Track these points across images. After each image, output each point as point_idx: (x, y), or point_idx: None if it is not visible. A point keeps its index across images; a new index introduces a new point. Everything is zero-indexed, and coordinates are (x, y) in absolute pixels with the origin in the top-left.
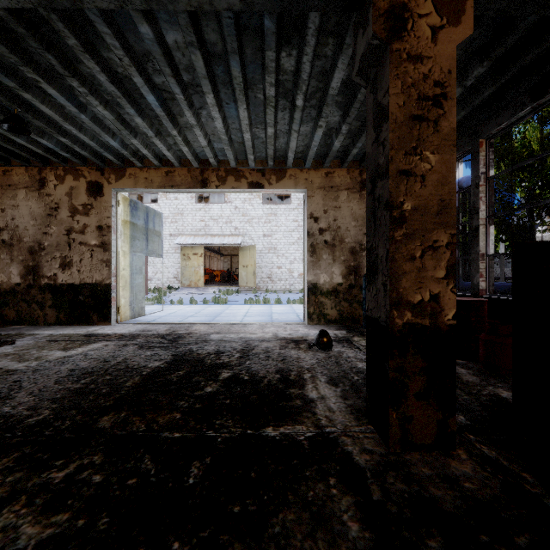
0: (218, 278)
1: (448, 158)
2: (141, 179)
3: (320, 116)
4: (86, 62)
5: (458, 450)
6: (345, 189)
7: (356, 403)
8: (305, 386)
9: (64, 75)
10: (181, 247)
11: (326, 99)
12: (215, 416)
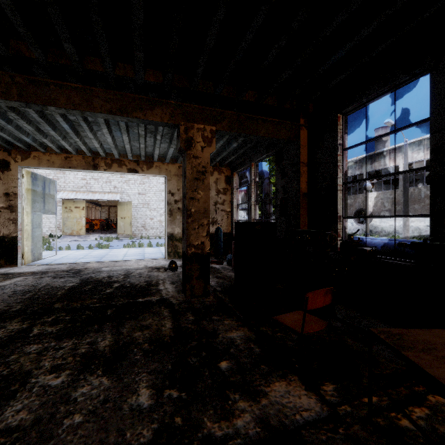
0: (97, 226)
1: (207, 193)
2: (44, 160)
3: (171, 143)
4: (26, 109)
5: (211, 296)
6: None
7: (180, 289)
8: (159, 285)
9: (7, 110)
10: (63, 200)
11: (173, 138)
12: (114, 298)
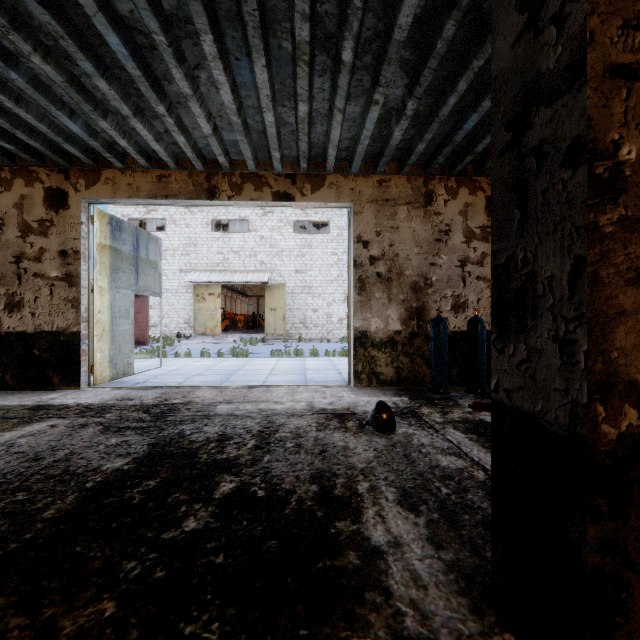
0: (241, 323)
1: None
2: (122, 185)
3: (376, 83)
4: None
5: None
6: (405, 203)
7: (461, 558)
8: (362, 512)
9: None
10: (194, 285)
11: (389, 49)
12: (186, 608)
